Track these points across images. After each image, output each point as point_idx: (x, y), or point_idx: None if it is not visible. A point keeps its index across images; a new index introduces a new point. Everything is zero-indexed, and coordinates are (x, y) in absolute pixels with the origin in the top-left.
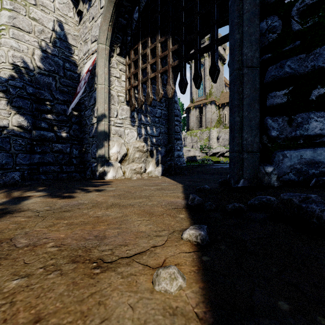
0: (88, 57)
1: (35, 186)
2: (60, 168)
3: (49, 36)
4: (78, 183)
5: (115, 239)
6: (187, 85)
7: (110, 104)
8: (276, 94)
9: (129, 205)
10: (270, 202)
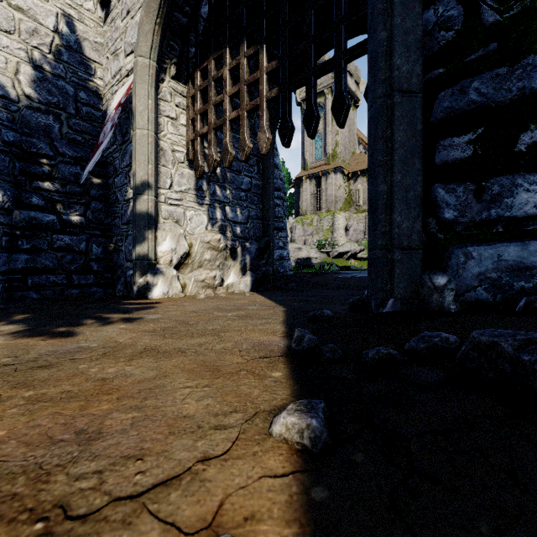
0: (120, 81)
1: (12, 312)
2: (68, 279)
3: (48, 41)
4: (96, 306)
5: (120, 439)
6: (293, 131)
7: (159, 166)
8: (453, 142)
9: (176, 352)
10: (449, 346)
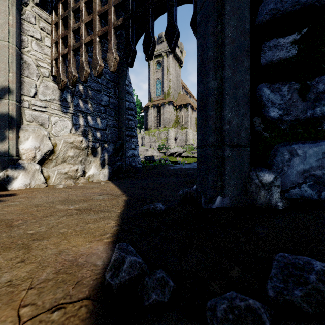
0: None
1: None
2: None
3: None
4: None
5: None
6: (135, 53)
7: (23, 76)
8: (278, 43)
9: None
10: None
